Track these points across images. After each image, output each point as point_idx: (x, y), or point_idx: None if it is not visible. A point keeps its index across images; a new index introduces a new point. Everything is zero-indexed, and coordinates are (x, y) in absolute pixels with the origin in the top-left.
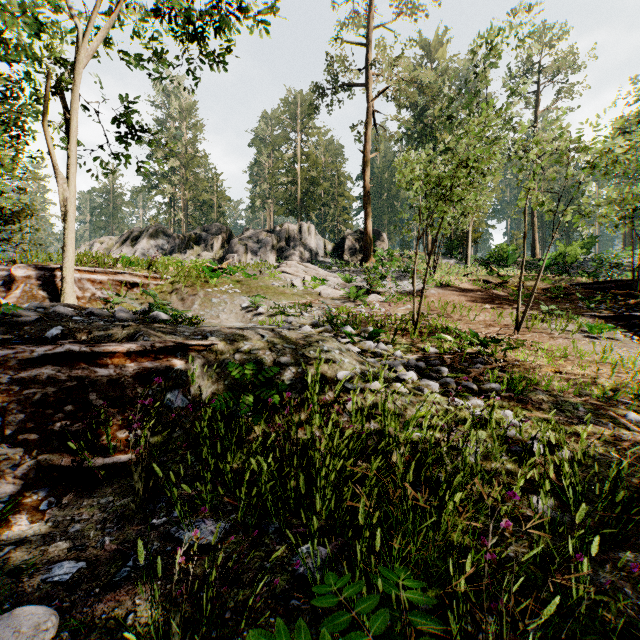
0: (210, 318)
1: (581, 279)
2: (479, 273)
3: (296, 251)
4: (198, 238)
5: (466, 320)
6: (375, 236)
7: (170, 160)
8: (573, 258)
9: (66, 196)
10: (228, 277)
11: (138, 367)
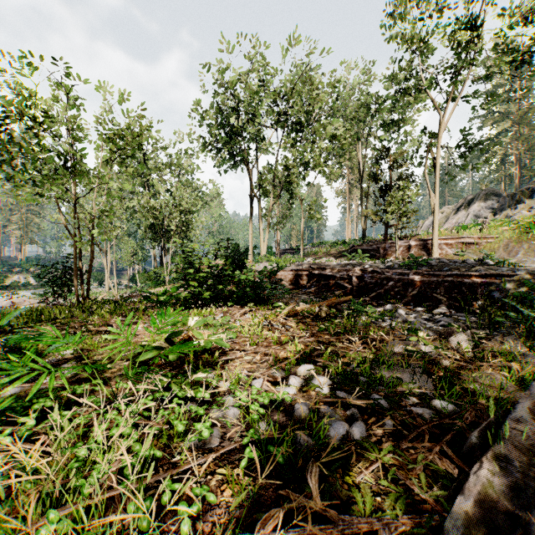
0: (530, 264)
1: None
2: None
3: None
4: (529, 192)
5: None
6: None
7: (500, 125)
8: None
9: (434, 203)
10: None
11: (479, 281)
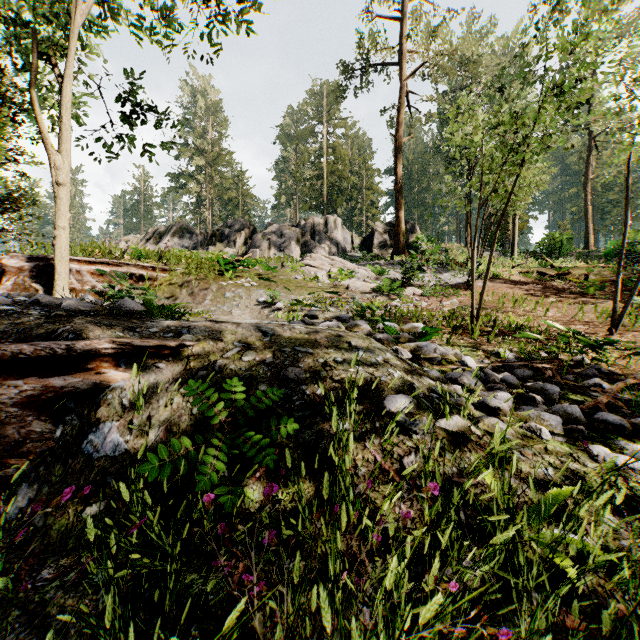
0: (221, 314)
1: None
2: (529, 265)
3: (321, 245)
4: (221, 234)
5: (532, 316)
6: (407, 228)
7: (196, 159)
8: None
9: (59, 175)
10: (245, 269)
11: (32, 386)
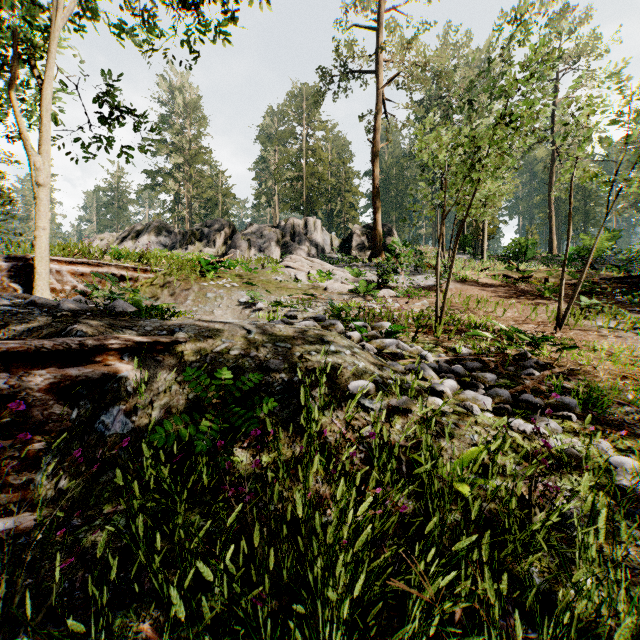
0: (203, 314)
1: (610, 273)
2: (497, 268)
3: (301, 246)
4: (200, 234)
5: (493, 316)
6: (384, 231)
7: (174, 156)
8: (599, 251)
9: (39, 176)
10: (226, 270)
11: (53, 375)
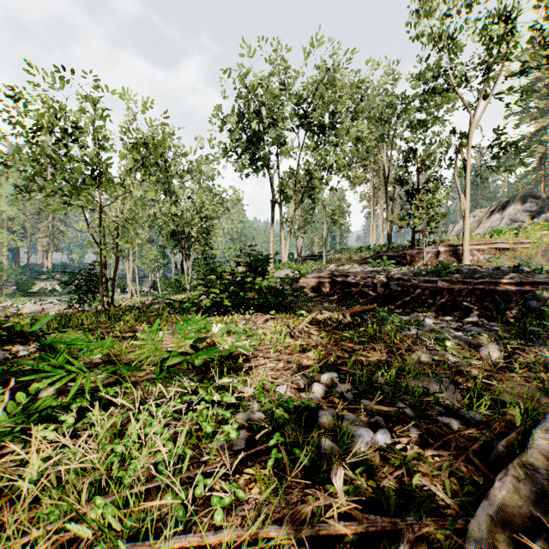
0: None
1: None
2: None
3: None
4: None
5: None
6: None
7: (538, 121)
8: None
9: (464, 206)
10: None
11: (513, 289)
